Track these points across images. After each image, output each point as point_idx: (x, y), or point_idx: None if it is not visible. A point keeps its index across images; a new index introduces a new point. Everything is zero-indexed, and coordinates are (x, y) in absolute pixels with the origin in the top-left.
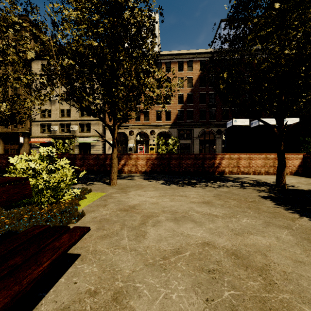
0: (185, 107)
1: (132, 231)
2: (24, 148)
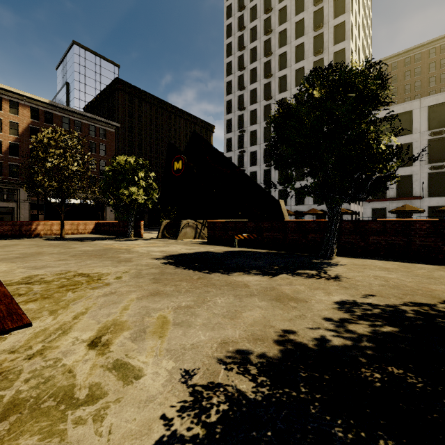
0: (6, 159)
1: None
2: None
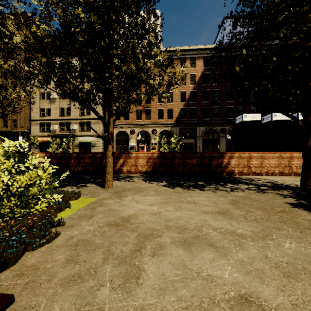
0: (188, 105)
1: (120, 266)
2: None
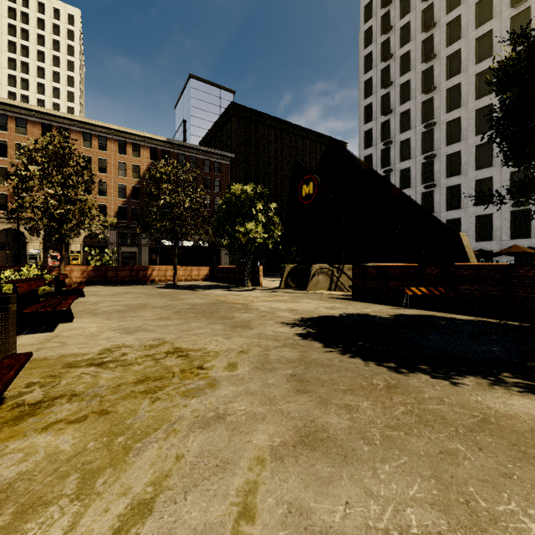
0: (129, 203)
1: (94, 292)
2: None
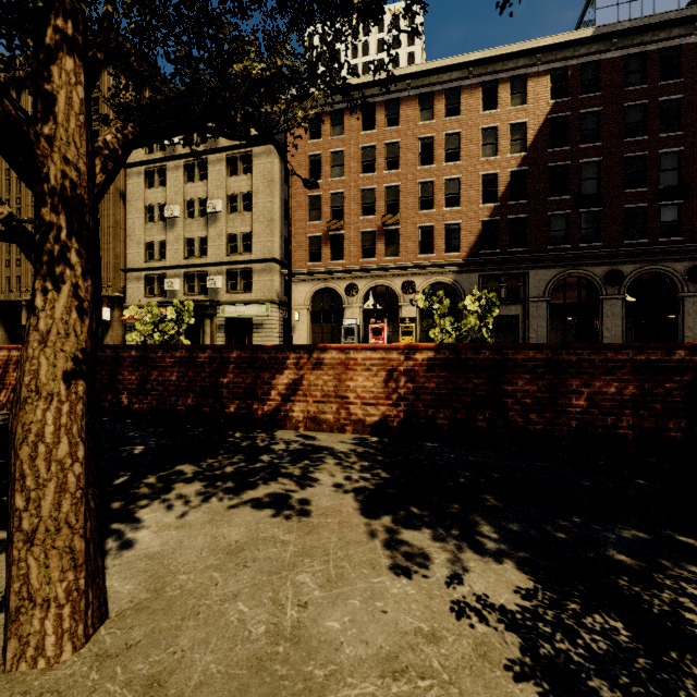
0: (503, 210)
1: None
2: (113, 333)
